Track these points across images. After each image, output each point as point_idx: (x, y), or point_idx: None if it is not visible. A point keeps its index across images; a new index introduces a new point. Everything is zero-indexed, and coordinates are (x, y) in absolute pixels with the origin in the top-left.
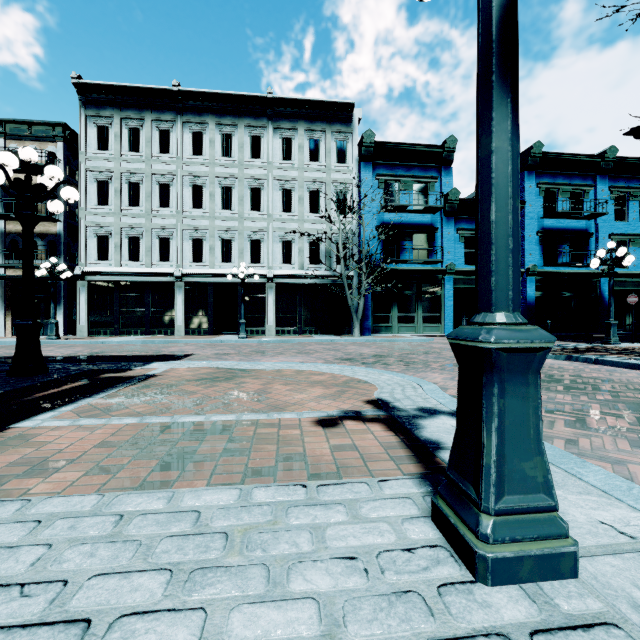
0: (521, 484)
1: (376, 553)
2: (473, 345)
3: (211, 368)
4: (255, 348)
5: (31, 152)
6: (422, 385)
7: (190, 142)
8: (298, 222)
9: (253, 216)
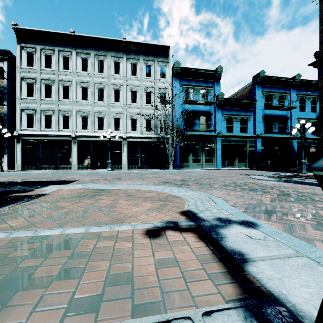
0: None
1: None
2: None
3: (84, 189)
4: (115, 176)
5: None
6: (213, 199)
7: (80, 64)
8: (140, 108)
9: (115, 105)
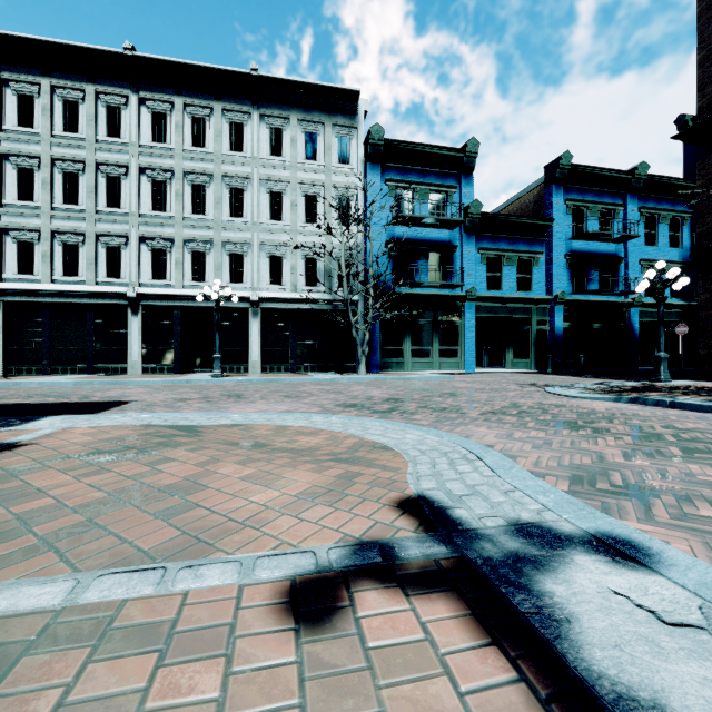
0: None
1: None
2: None
3: (137, 426)
4: (229, 390)
5: None
6: (478, 454)
7: (149, 125)
8: (290, 233)
9: (233, 224)
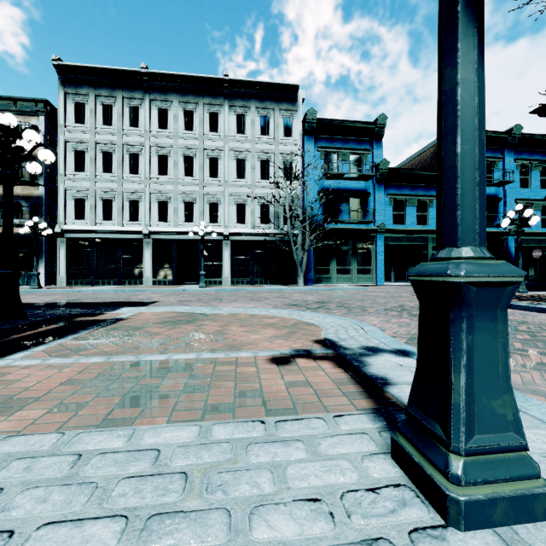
0: (491, 423)
1: (340, 494)
2: (439, 280)
3: (174, 312)
4: (213, 296)
5: (10, 117)
6: (362, 327)
7: (156, 117)
8: (250, 187)
9: (211, 182)
